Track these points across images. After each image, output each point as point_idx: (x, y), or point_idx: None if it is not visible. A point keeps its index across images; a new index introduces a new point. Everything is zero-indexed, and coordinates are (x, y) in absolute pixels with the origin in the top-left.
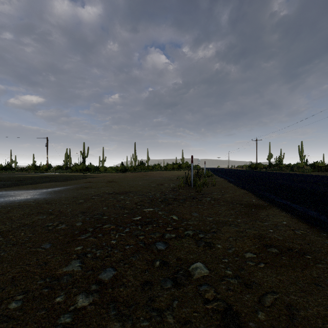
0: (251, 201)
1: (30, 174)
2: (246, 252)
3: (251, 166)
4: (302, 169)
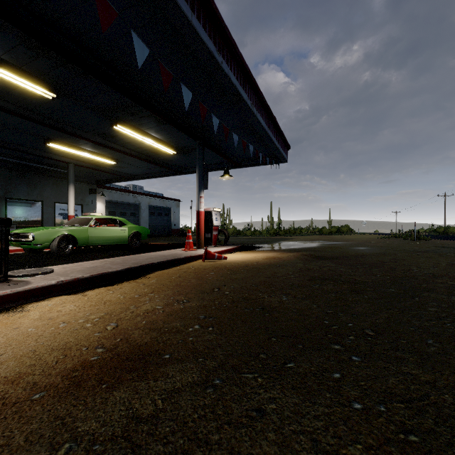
0: None
1: None
2: None
3: (438, 230)
4: None
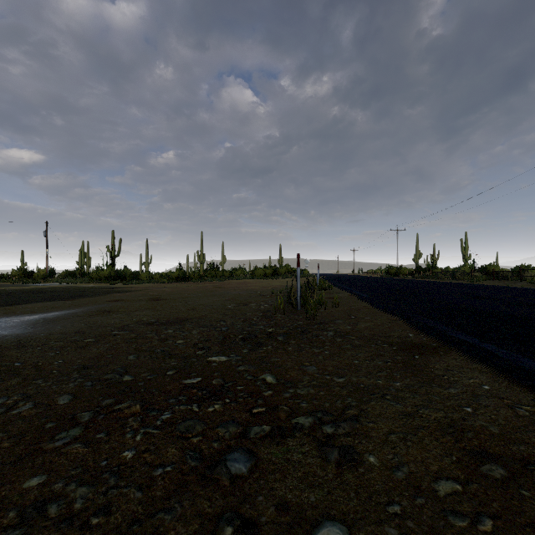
0: (407, 337)
1: (13, 286)
2: (436, 479)
3: (390, 271)
4: (468, 276)
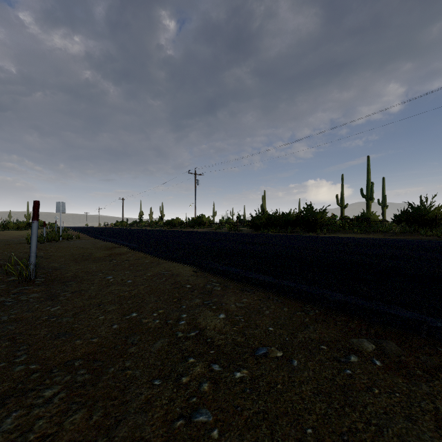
0: None
1: None
2: None
3: (117, 224)
4: (141, 226)
